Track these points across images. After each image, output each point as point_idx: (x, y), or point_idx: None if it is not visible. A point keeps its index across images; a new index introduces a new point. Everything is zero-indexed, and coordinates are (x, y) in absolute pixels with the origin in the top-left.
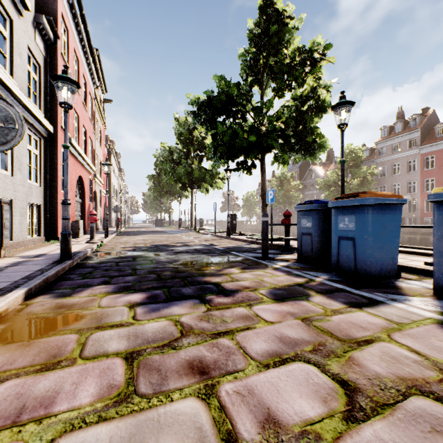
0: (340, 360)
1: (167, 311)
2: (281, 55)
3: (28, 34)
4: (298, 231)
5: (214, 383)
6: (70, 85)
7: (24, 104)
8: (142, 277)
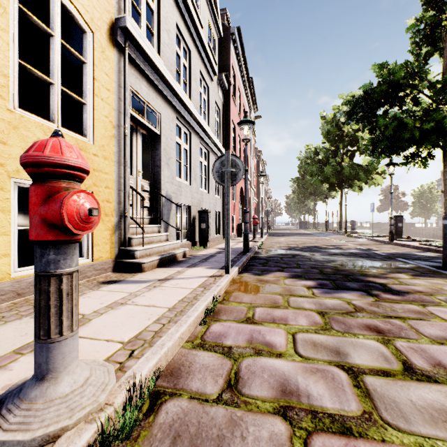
0: None
1: (337, 295)
2: None
3: (215, 92)
4: None
5: (389, 339)
6: (249, 125)
7: (214, 143)
8: (307, 270)
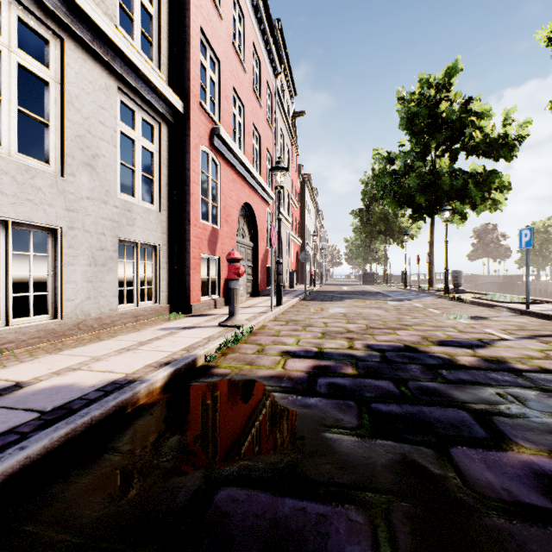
0: None
1: None
2: None
3: None
4: None
5: None
6: None
7: (85, 15)
8: None
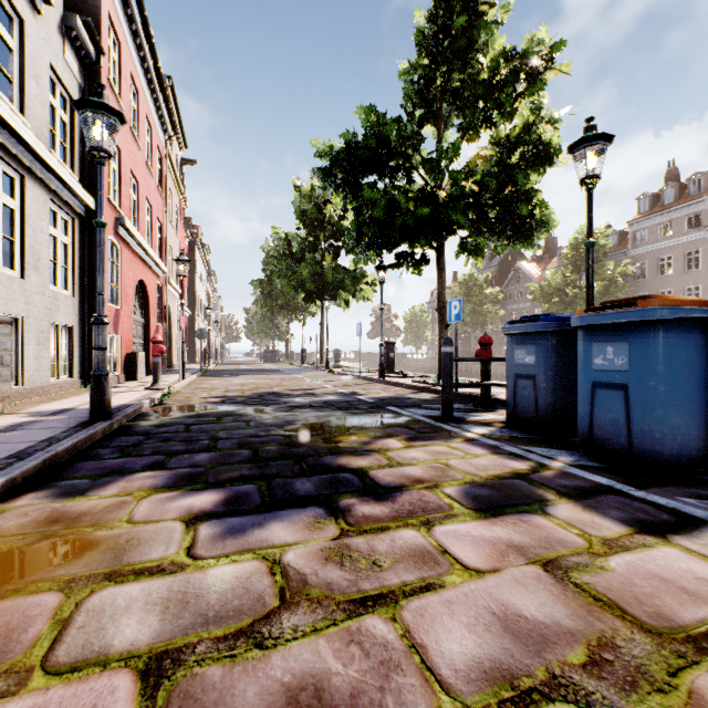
0: (669, 705)
1: (259, 534)
2: (472, 69)
3: (50, 46)
4: (509, 371)
5: None
6: (106, 117)
7: (42, 160)
8: (224, 456)
